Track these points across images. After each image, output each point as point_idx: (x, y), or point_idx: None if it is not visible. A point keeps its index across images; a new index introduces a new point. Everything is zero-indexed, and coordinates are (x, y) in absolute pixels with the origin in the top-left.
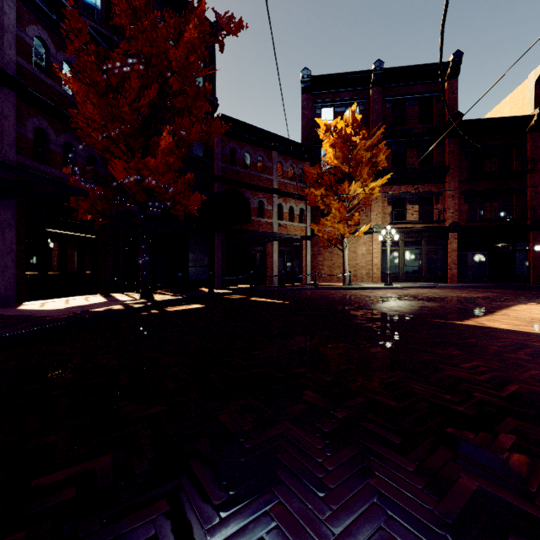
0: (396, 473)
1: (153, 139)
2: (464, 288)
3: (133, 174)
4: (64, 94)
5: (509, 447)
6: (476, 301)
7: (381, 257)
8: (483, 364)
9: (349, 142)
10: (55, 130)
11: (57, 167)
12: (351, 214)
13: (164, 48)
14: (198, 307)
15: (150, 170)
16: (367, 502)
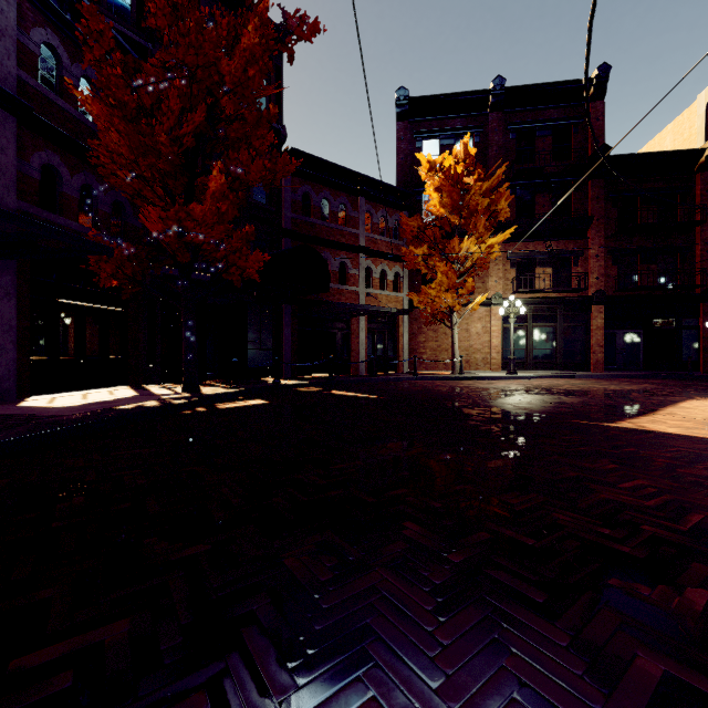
0: (541, 650)
1: (201, 180)
2: (613, 379)
3: (173, 226)
4: (81, 120)
5: (702, 609)
6: (630, 396)
7: (502, 337)
8: (651, 484)
9: (460, 184)
10: (69, 167)
11: (72, 217)
12: (462, 280)
13: (213, 57)
14: (260, 403)
15: (196, 221)
16: (502, 697)
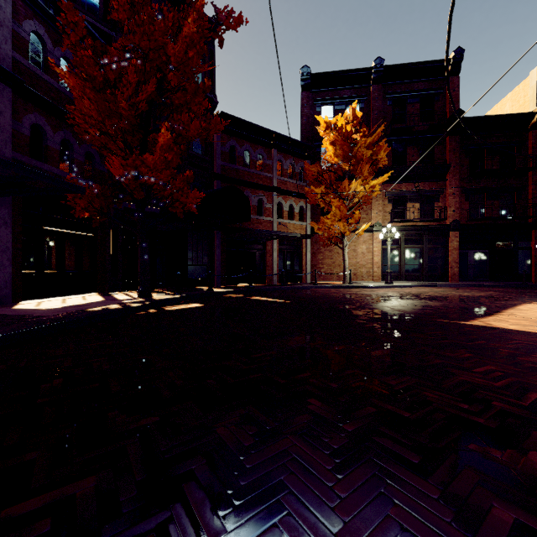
0: (418, 501)
1: (152, 136)
2: (465, 287)
3: (131, 171)
4: (61, 91)
5: None
6: (479, 300)
7: (382, 256)
8: (498, 369)
9: (350, 139)
10: (52, 127)
11: (54, 164)
12: (351, 212)
13: (162, 42)
14: (197, 306)
15: (148, 167)
16: None
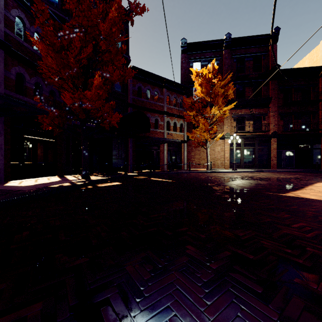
0: None
1: (90, 80)
2: (281, 172)
3: (77, 101)
4: (35, 52)
5: None
6: (290, 180)
7: (230, 153)
8: (307, 225)
9: (211, 82)
10: (29, 74)
11: (31, 97)
12: (211, 127)
13: (95, 22)
14: (117, 184)
15: (88, 99)
16: None
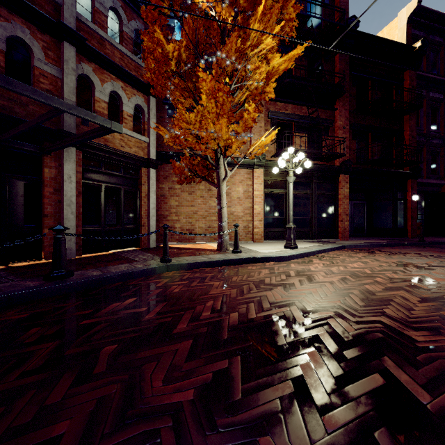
0: None
1: None
2: (385, 249)
3: None
4: None
5: None
6: None
7: (264, 203)
8: None
9: None
10: None
11: None
12: (230, 122)
13: None
14: None
15: None
16: None
